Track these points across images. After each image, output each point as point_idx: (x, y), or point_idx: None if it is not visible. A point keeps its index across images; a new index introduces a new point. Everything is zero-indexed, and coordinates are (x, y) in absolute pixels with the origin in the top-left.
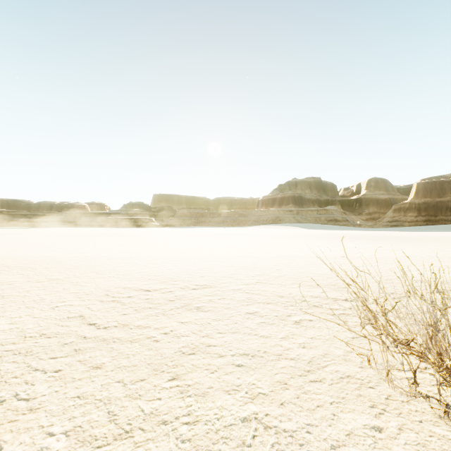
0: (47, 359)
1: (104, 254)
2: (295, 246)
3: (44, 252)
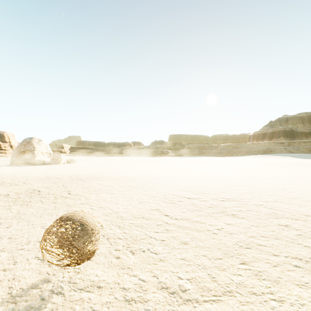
0: (153, 232)
1: (150, 173)
2: (296, 173)
3: (118, 170)
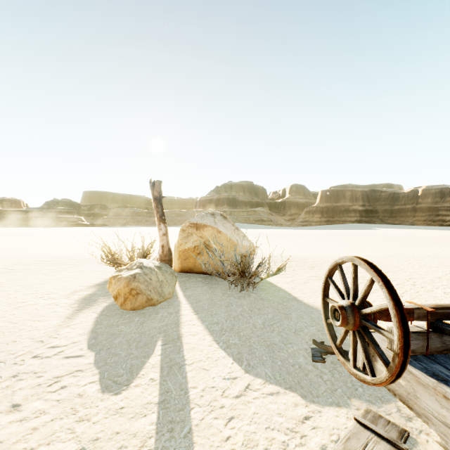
0: None
1: (19, 248)
2: None
3: None
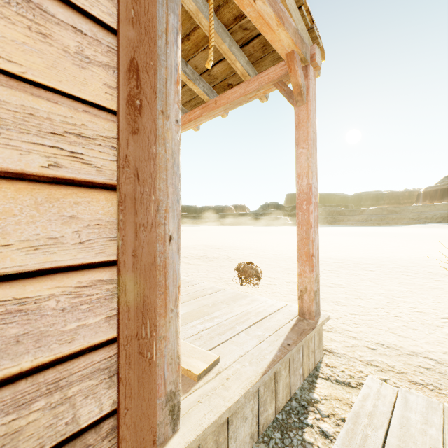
0: None
1: (281, 245)
2: None
3: (243, 242)
